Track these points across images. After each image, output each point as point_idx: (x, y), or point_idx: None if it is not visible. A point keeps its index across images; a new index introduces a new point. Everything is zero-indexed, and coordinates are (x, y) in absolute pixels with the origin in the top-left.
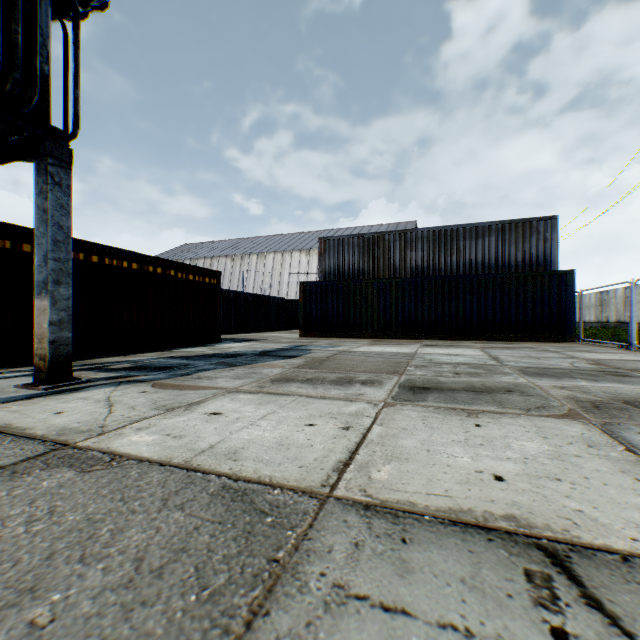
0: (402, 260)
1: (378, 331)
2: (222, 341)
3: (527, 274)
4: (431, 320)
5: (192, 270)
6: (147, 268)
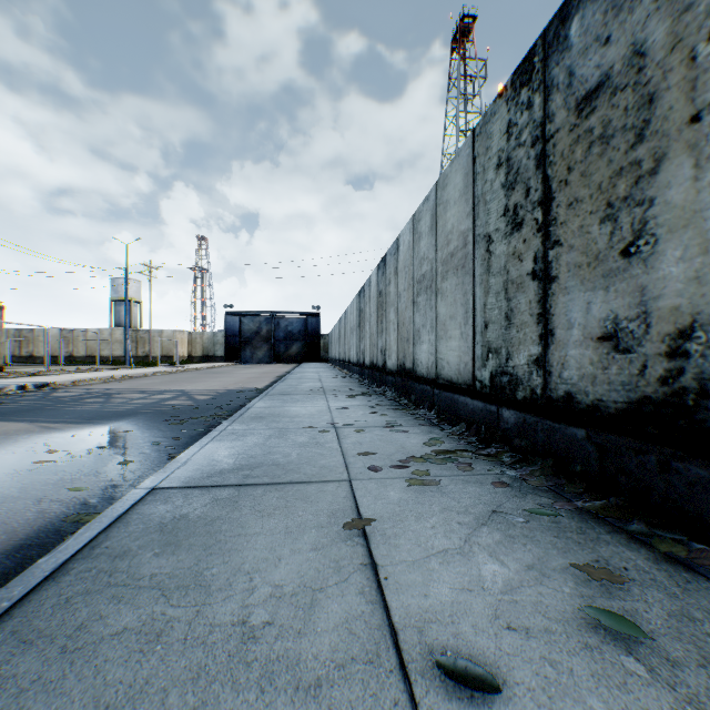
0: None
1: None
2: None
3: None
4: None
5: None
6: None
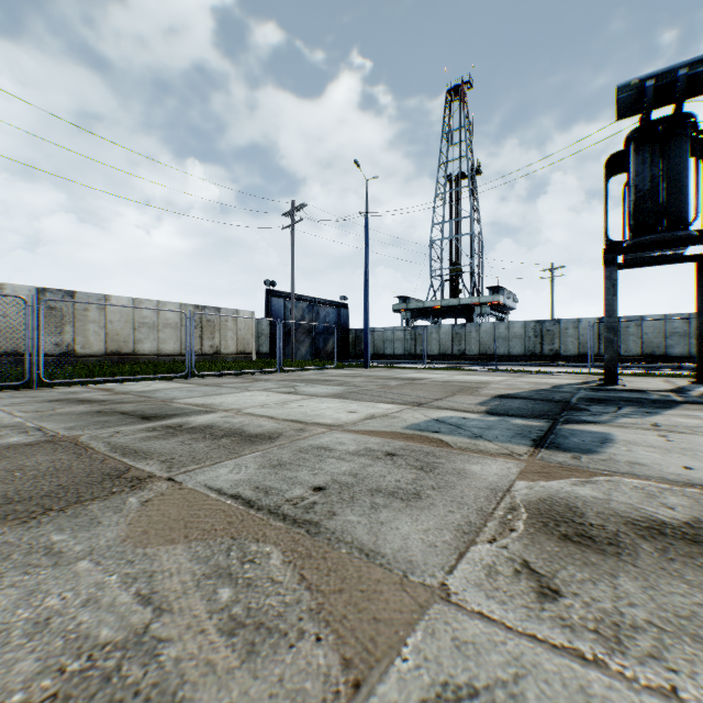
0: None
1: None
2: None
3: None
4: None
5: None
6: None
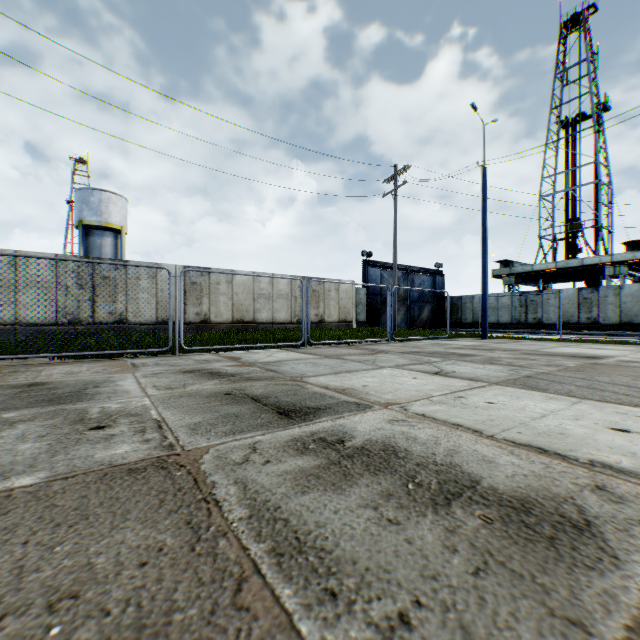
0: None
1: None
2: None
3: None
4: None
5: None
6: None
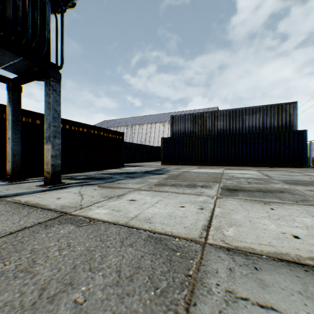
0: (213, 126)
1: (201, 162)
2: (124, 166)
3: (280, 132)
4: (228, 156)
5: (111, 132)
6: (90, 131)
